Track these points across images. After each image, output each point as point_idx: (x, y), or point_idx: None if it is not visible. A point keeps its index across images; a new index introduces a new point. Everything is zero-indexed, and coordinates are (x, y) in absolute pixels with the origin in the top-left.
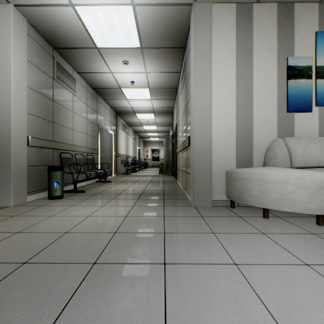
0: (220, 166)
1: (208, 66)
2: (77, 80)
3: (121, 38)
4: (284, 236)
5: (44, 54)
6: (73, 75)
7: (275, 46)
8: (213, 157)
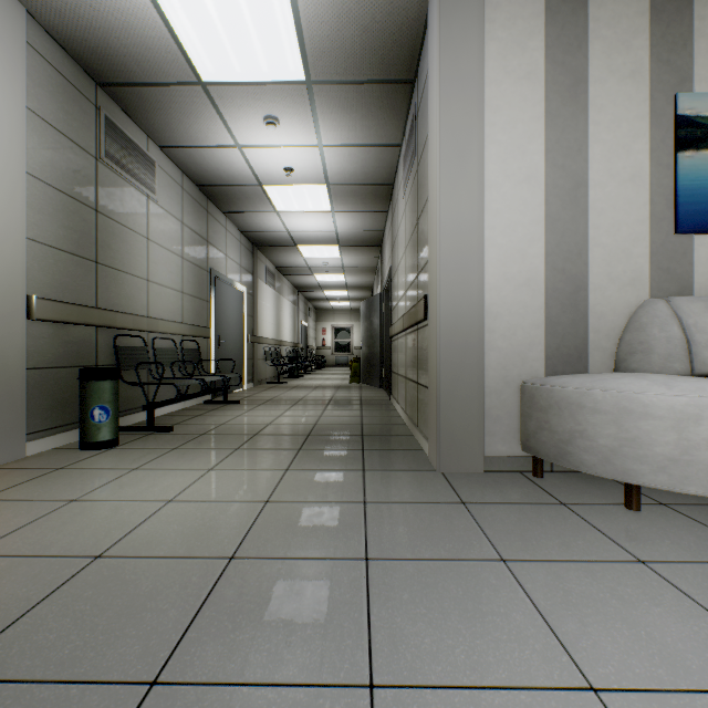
0: (505, 369)
1: (475, 118)
2: (159, 165)
3: (260, 58)
4: (705, 572)
5: (72, 97)
6: (149, 152)
7: (644, 66)
8: (487, 346)
